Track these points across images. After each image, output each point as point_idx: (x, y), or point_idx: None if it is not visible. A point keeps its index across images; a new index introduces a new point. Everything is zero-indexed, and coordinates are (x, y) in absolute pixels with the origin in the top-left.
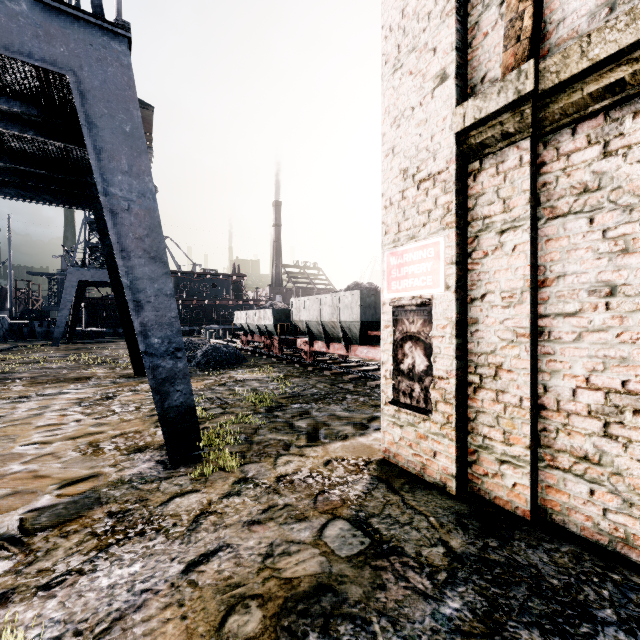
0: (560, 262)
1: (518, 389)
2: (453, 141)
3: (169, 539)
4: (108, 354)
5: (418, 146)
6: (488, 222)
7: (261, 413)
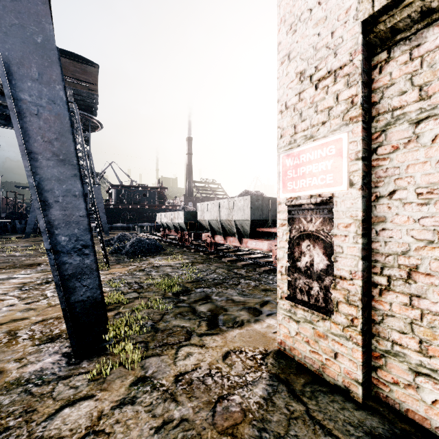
0: None
1: None
2: (359, 30)
3: None
4: None
5: (316, 46)
6: (399, 114)
7: (169, 297)
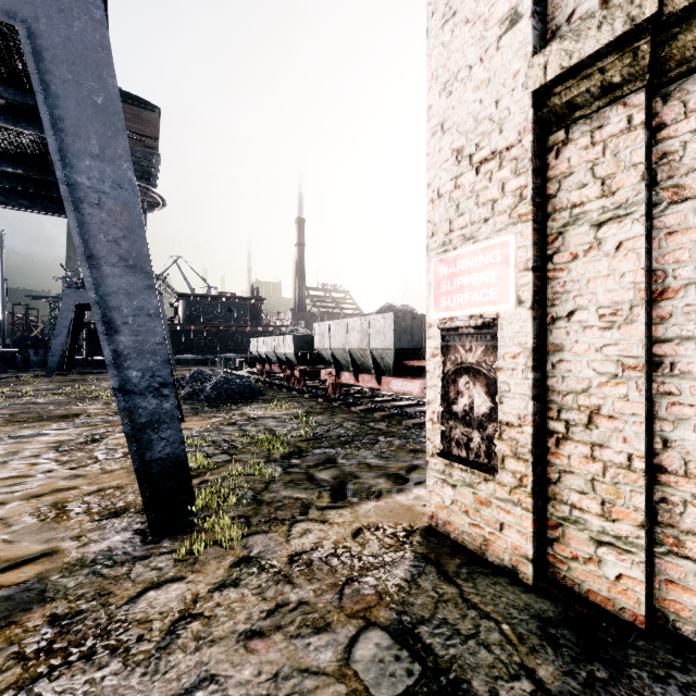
0: (690, 264)
1: (625, 443)
2: (528, 103)
3: (127, 666)
4: (107, 386)
5: (477, 116)
6: (578, 212)
7: (275, 461)
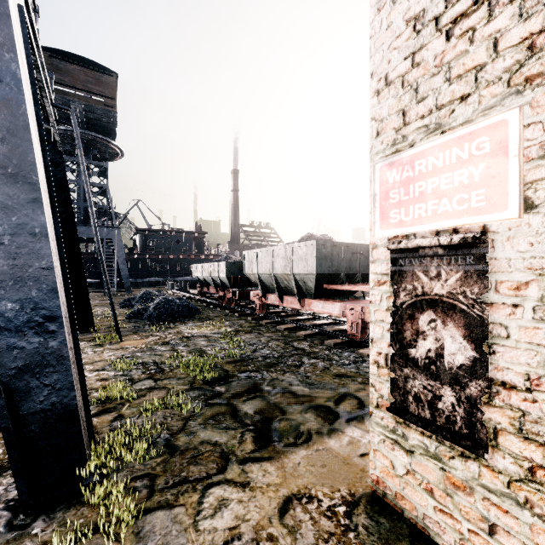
0: None
1: None
2: None
3: None
4: None
5: None
6: None
7: (199, 388)
